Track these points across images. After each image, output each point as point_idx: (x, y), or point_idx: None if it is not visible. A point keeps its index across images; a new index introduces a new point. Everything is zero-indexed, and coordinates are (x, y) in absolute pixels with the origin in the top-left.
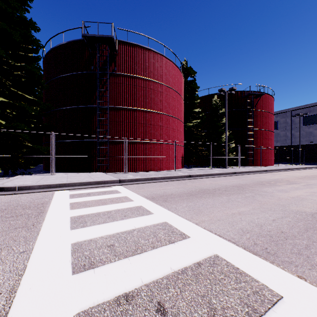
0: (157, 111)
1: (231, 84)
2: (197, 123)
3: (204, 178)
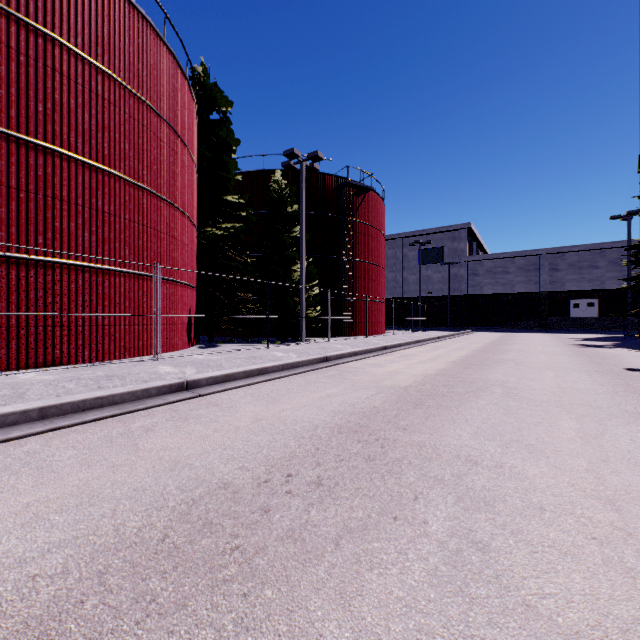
0: (89, 158)
1: None
2: (235, 231)
3: (241, 386)
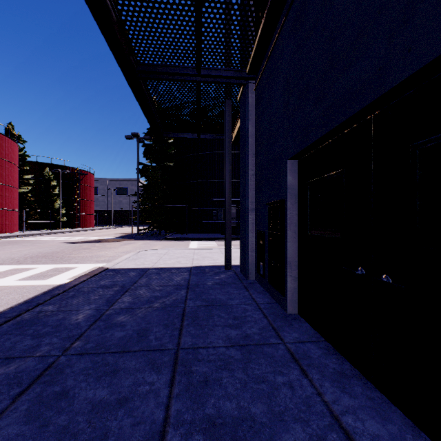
0: (5, 183)
1: (60, 159)
2: (29, 190)
3: (59, 233)
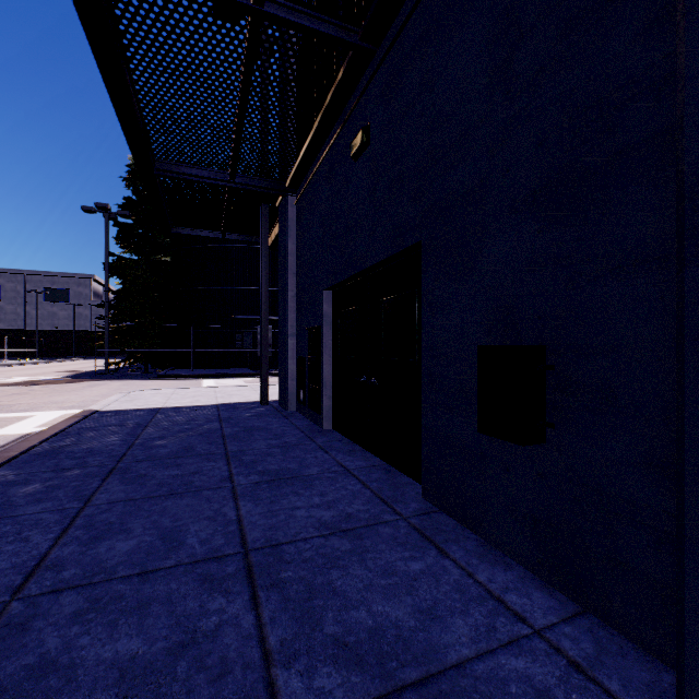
0: None
1: None
2: None
3: None
